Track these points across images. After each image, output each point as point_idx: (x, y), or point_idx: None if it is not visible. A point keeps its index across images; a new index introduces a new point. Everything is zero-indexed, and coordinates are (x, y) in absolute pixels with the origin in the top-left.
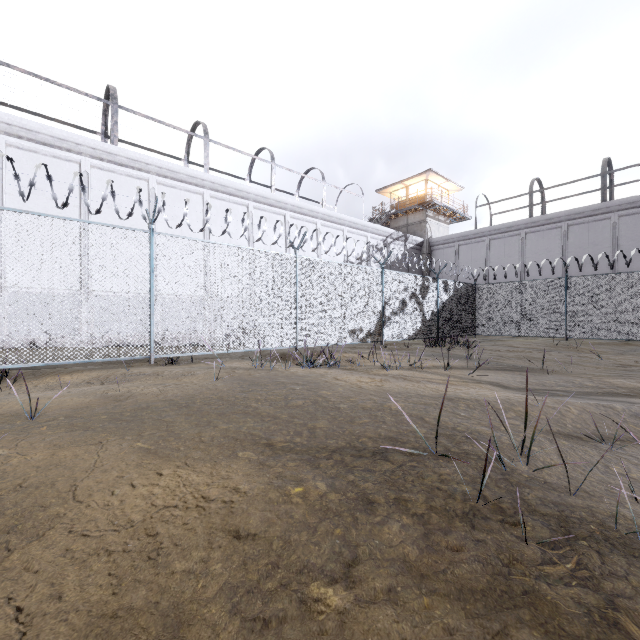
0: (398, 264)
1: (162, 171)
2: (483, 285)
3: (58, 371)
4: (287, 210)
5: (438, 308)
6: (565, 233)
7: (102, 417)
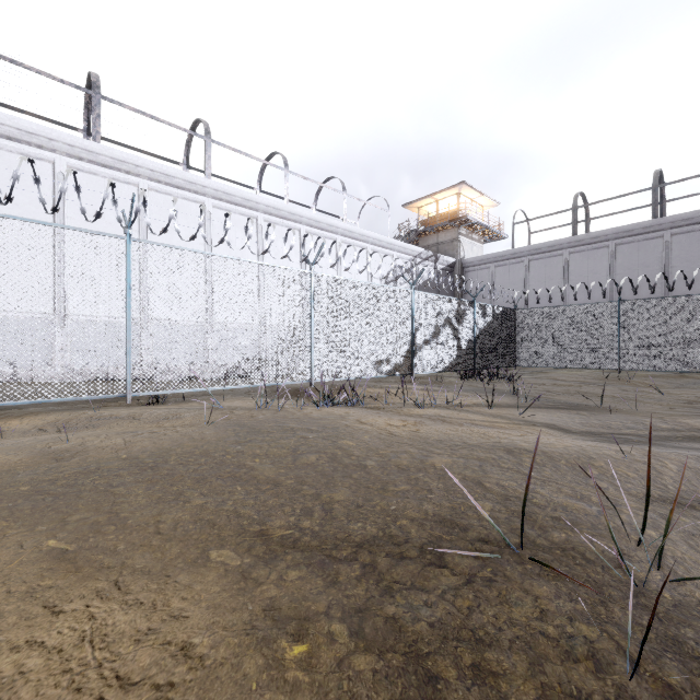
0: (428, 287)
1: (155, 175)
2: (525, 310)
3: (6, 414)
4: (302, 224)
5: (475, 336)
6: (613, 253)
7: (21, 489)
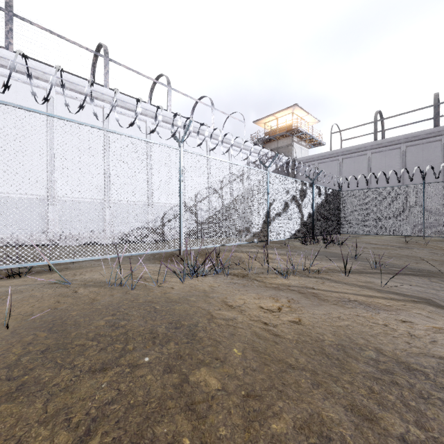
0: None
1: (60, 81)
2: (347, 191)
3: None
4: (181, 128)
5: (313, 210)
6: (403, 152)
7: None
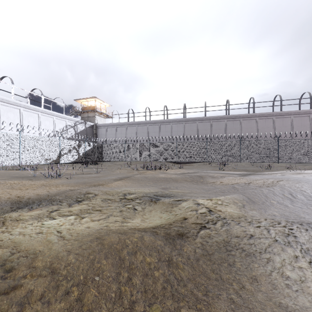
0: (82, 133)
1: None
2: (105, 144)
3: None
4: (21, 107)
5: (85, 152)
6: (137, 128)
7: None
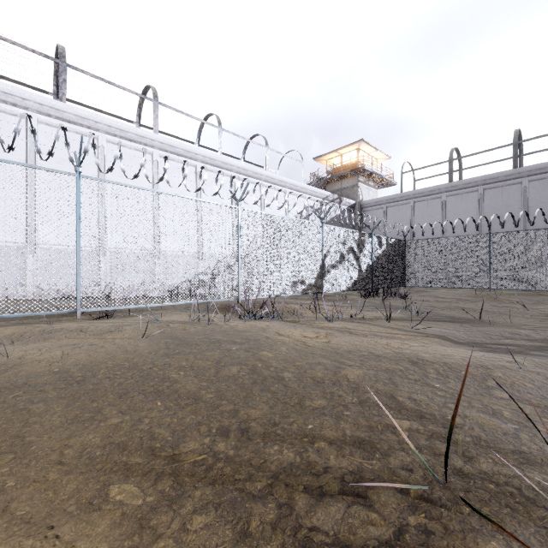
0: (333, 223)
1: (111, 130)
2: (412, 241)
3: None
4: (233, 171)
5: (373, 262)
6: (481, 196)
7: None
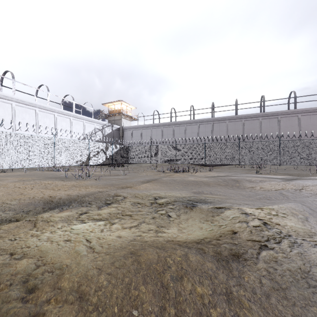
0: (109, 136)
1: None
2: (131, 146)
3: None
4: (55, 112)
5: (112, 154)
6: (162, 130)
7: None
